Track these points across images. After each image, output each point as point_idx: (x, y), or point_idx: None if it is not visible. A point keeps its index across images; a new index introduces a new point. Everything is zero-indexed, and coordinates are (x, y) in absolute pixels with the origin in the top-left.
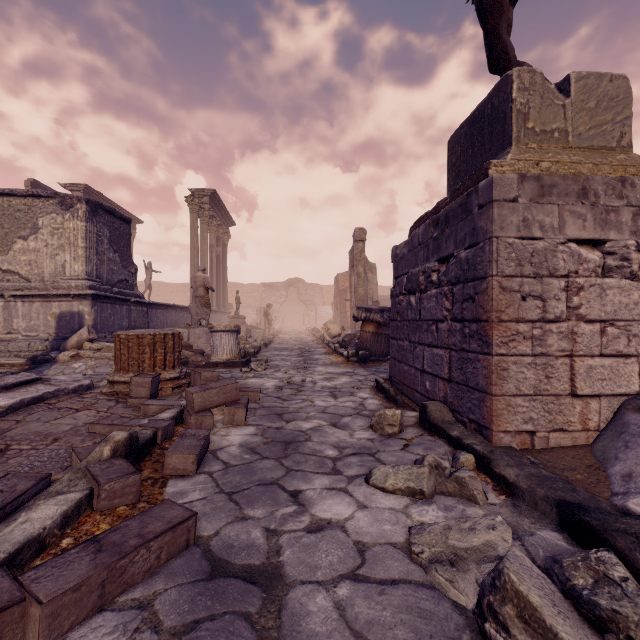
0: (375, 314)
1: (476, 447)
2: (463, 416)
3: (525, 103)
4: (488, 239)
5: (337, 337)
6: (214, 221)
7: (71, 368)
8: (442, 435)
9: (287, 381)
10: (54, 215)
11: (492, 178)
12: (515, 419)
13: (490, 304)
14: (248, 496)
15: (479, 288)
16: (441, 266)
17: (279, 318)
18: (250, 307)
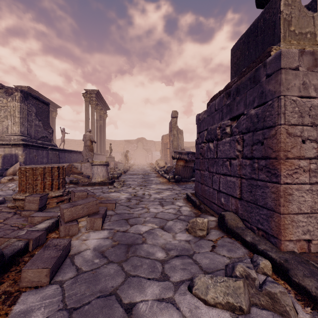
0: (184, 155)
1: (271, 254)
2: (252, 225)
3: (289, 14)
4: (276, 98)
5: (163, 168)
6: (98, 107)
7: (7, 187)
8: (238, 238)
9: (134, 194)
10: (1, 98)
11: (280, 51)
12: (297, 231)
13: (279, 145)
14: (87, 314)
15: (268, 134)
16: (232, 122)
17: (133, 158)
18: (118, 152)
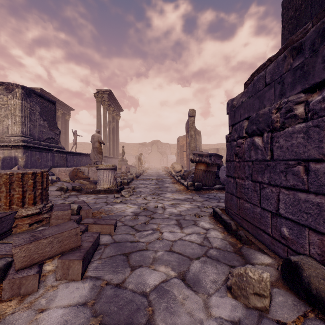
0: (205, 158)
1: None
2: None
3: None
4: None
5: (179, 172)
6: (111, 108)
7: None
8: None
9: (143, 208)
10: (2, 96)
11: None
12: None
13: None
14: None
15: None
16: (309, 96)
17: (147, 161)
18: (132, 155)
